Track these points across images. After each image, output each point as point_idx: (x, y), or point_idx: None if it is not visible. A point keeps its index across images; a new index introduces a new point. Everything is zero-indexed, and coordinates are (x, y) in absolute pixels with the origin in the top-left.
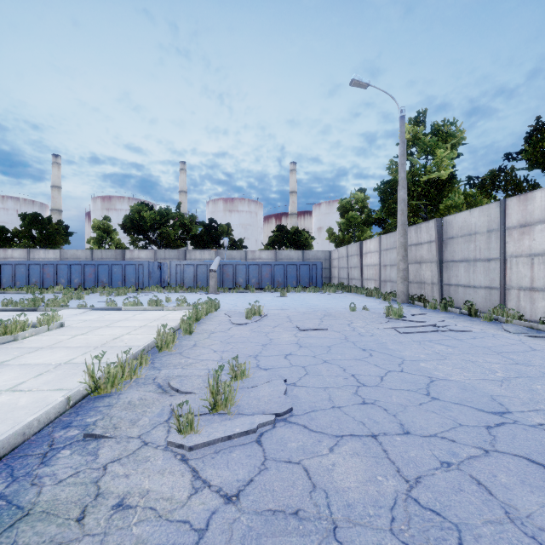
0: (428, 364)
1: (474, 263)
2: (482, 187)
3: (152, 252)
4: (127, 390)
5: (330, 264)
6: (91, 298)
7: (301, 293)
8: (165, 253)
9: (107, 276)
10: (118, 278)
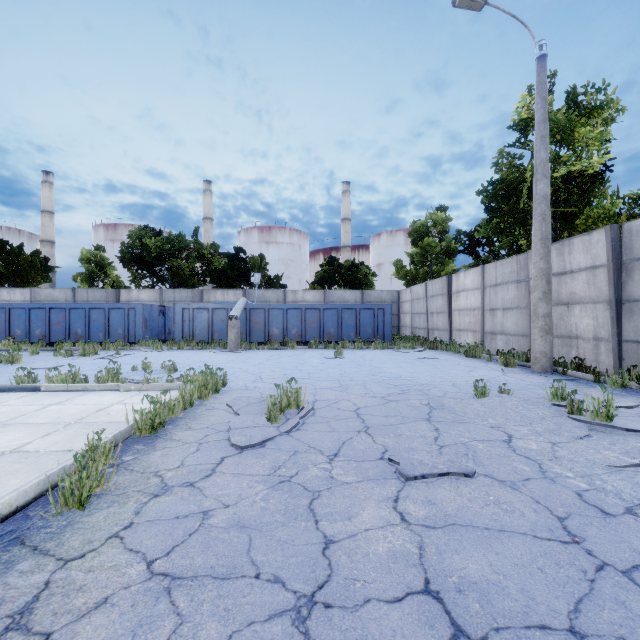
0: None
1: None
2: None
3: (157, 292)
4: None
5: (399, 309)
6: (35, 360)
7: (364, 350)
8: (175, 293)
9: (83, 325)
10: (99, 329)
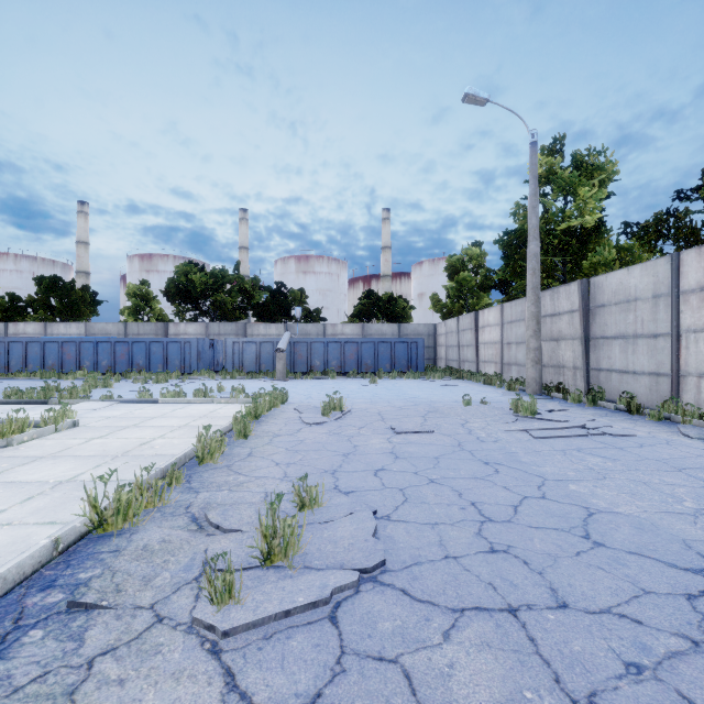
0: (581, 487)
1: (634, 340)
2: (643, 237)
3: (203, 326)
4: (146, 525)
5: (435, 341)
6: (122, 386)
7: (397, 380)
8: (220, 327)
9: (144, 357)
10: (158, 360)
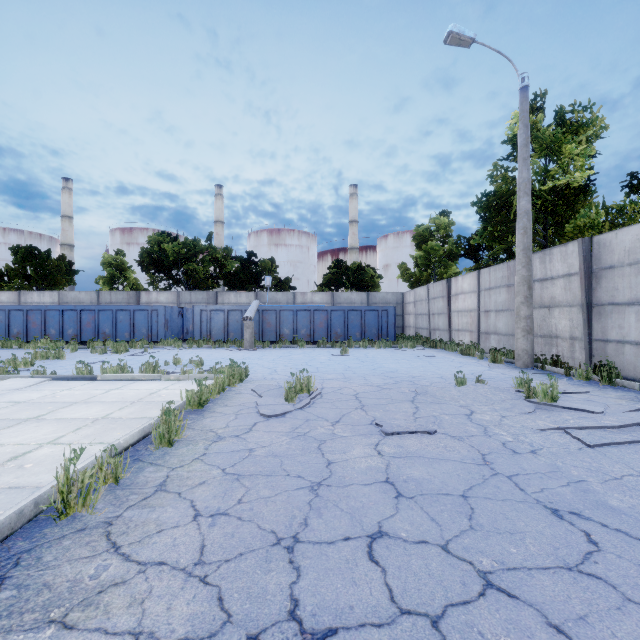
0: None
1: None
2: None
3: (175, 294)
4: None
5: (403, 309)
6: (76, 357)
7: (368, 349)
8: (191, 295)
9: (111, 325)
10: (125, 329)
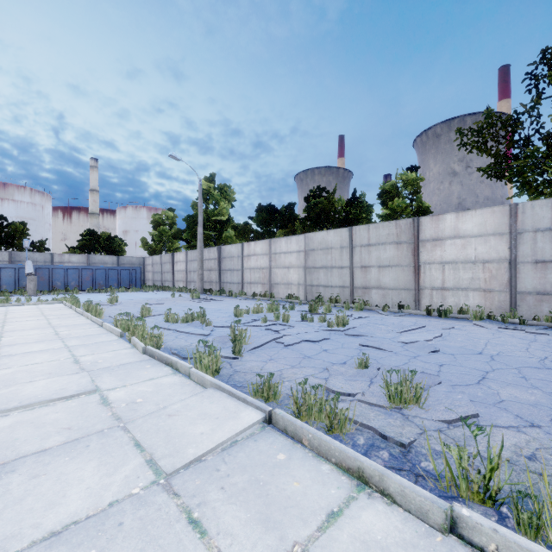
0: (206, 307)
1: (233, 271)
2: (239, 232)
3: None
4: (104, 318)
5: (145, 269)
6: None
7: (126, 292)
8: None
9: None
10: None
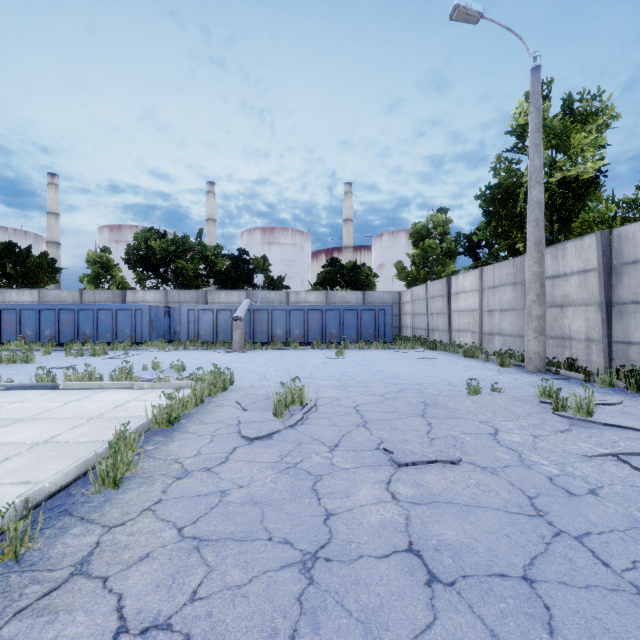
0: None
1: None
2: None
3: (162, 293)
4: None
5: (400, 309)
6: (48, 360)
7: (365, 350)
8: (179, 294)
9: (91, 326)
10: (107, 329)
